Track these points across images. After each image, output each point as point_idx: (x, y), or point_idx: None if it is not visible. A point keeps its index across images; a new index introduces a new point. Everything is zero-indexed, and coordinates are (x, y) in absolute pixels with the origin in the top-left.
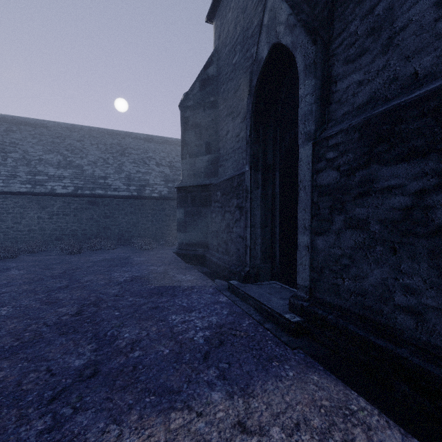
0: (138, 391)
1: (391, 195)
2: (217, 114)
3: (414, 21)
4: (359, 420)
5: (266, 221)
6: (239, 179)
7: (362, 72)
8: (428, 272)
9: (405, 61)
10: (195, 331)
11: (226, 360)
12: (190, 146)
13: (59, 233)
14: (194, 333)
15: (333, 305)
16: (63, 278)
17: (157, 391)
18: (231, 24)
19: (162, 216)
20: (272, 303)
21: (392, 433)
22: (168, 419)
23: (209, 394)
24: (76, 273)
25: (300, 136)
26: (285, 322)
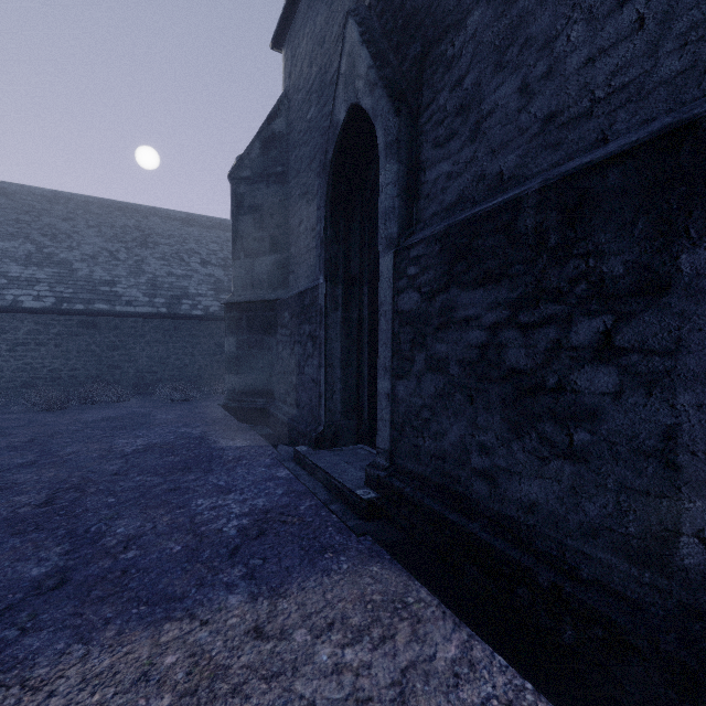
0: (123, 602)
1: (469, 328)
2: (288, 193)
3: (499, 107)
4: (410, 614)
5: (349, 357)
6: (312, 296)
7: (451, 161)
8: (500, 426)
9: (491, 156)
10: (228, 520)
11: (262, 555)
12: (246, 239)
13: (28, 376)
14: (225, 522)
15: (414, 474)
16: (29, 450)
17: (152, 600)
18: (306, 59)
19: (210, 347)
20: (346, 476)
21: (444, 624)
22: (159, 632)
23: (225, 597)
24: (52, 442)
25: (381, 241)
26: (356, 501)
